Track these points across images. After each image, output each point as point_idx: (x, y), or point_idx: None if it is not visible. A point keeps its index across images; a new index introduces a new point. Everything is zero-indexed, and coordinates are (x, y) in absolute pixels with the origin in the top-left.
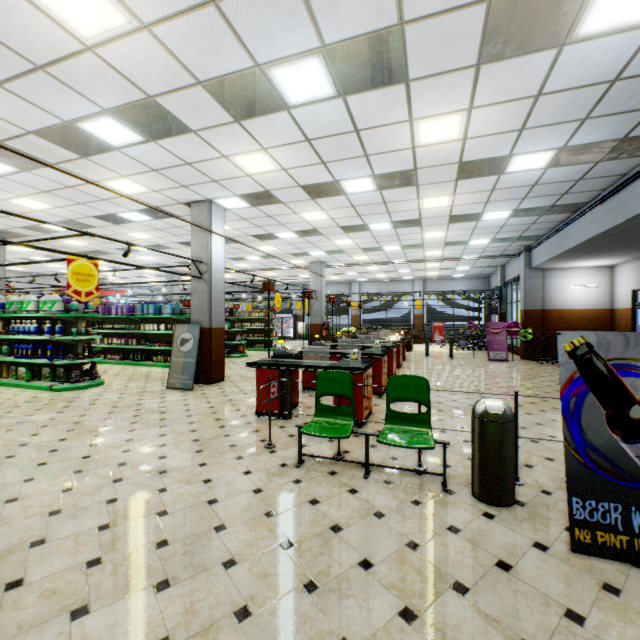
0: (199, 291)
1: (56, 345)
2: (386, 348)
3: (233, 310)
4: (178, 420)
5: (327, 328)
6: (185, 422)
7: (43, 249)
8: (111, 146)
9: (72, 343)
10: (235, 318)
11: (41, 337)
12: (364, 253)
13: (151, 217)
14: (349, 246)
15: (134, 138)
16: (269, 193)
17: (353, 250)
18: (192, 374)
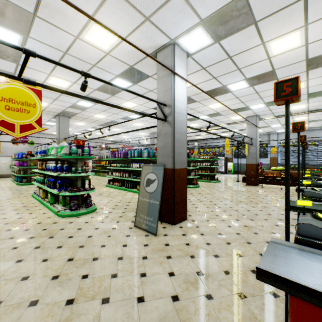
0: (163, 133)
1: (65, 179)
2: None
3: (189, 154)
4: None
5: (261, 167)
6: None
7: None
8: None
9: (74, 178)
10: (190, 159)
11: (54, 174)
12: (306, 100)
13: (131, 82)
14: None
15: None
16: (243, 1)
17: None
18: (155, 217)
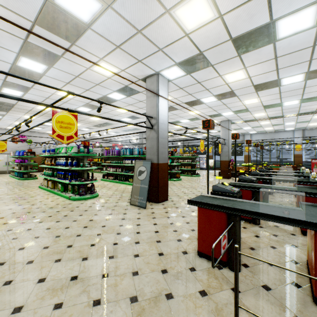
0: (151, 138)
1: (74, 172)
2: (309, 183)
3: (173, 152)
4: (126, 248)
5: (232, 163)
6: (131, 253)
7: (32, 102)
8: (84, 24)
9: (81, 171)
10: (174, 157)
11: (65, 167)
12: (263, 110)
13: (125, 95)
14: (254, 105)
15: (95, 6)
16: (202, 55)
17: (256, 108)
18: (145, 196)
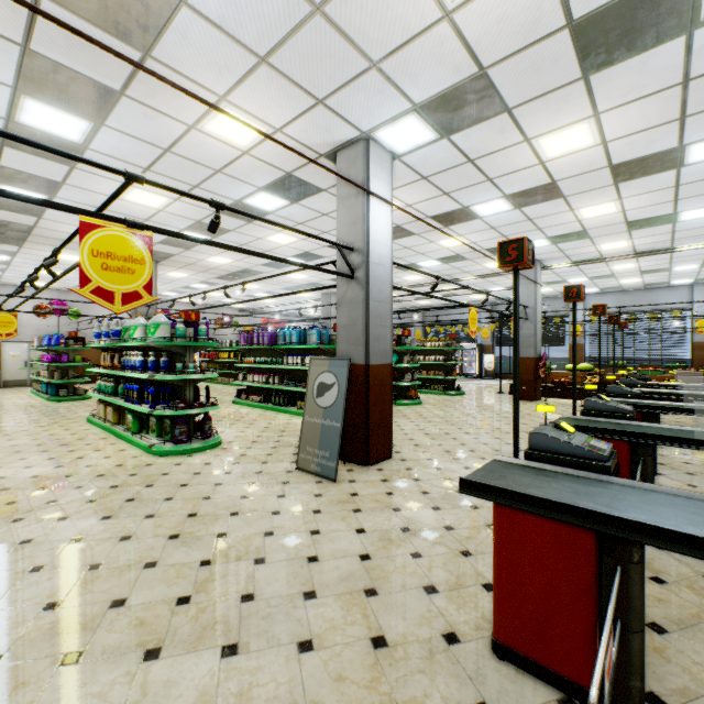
0: (348, 301)
1: (162, 386)
2: None
3: (401, 338)
4: (277, 615)
5: (545, 364)
6: (289, 636)
7: (20, 197)
8: None
9: (180, 384)
10: (404, 349)
11: (142, 375)
12: (626, 234)
13: (286, 199)
14: (603, 220)
15: None
16: (483, 80)
17: (607, 229)
18: (334, 450)
